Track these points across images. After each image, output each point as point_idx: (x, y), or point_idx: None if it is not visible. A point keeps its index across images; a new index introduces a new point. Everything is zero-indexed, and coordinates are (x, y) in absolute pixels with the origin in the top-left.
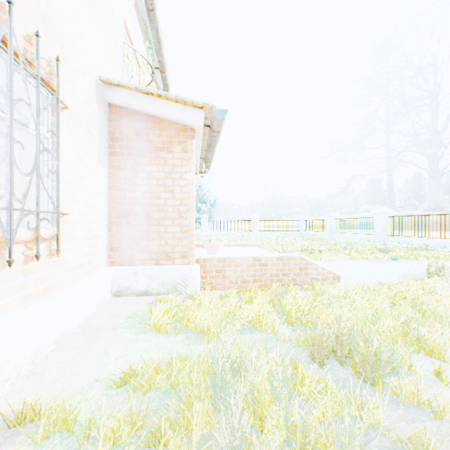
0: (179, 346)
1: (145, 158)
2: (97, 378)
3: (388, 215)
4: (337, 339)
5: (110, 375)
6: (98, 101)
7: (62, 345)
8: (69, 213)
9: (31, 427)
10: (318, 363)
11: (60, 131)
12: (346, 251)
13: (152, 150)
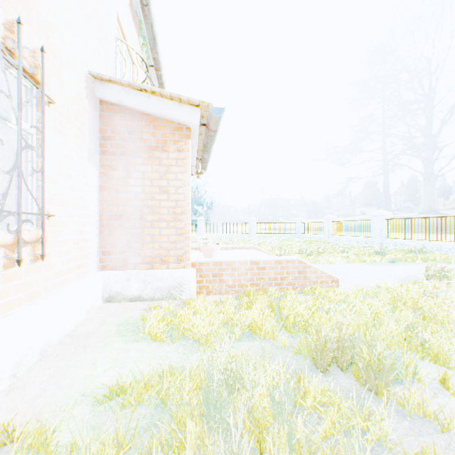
0: (173, 355)
1: (138, 158)
2: (83, 393)
3: (385, 217)
4: (338, 347)
5: (97, 389)
6: (89, 97)
7: (48, 356)
8: (56, 215)
9: (8, 451)
10: (319, 372)
11: (46, 127)
12: (344, 254)
13: (145, 149)
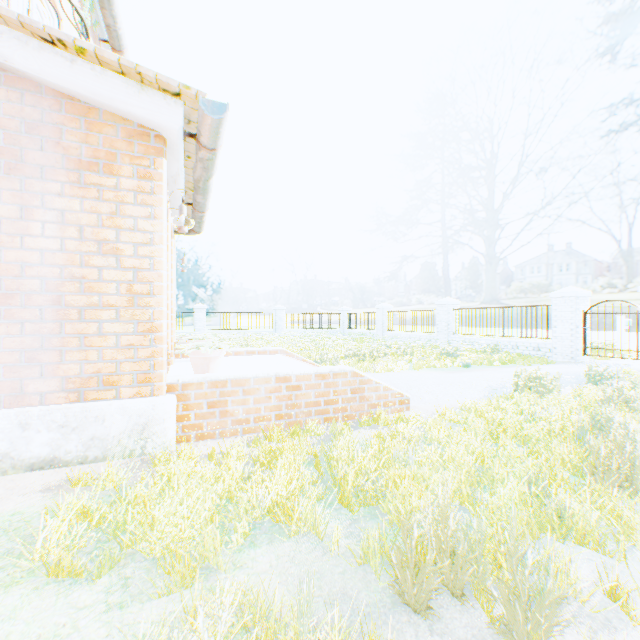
0: (93, 618)
1: (51, 181)
2: None
3: (453, 307)
4: (442, 547)
5: None
6: None
7: None
8: None
9: None
10: (412, 610)
11: None
12: (406, 356)
13: (68, 165)
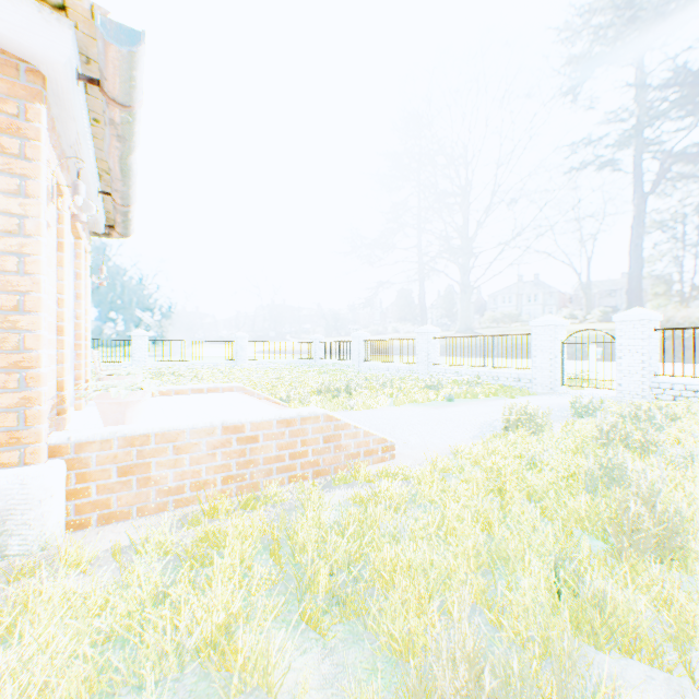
0: None
1: None
2: None
3: (433, 336)
4: None
5: None
6: None
7: None
8: None
9: None
10: None
11: None
12: (386, 390)
13: None
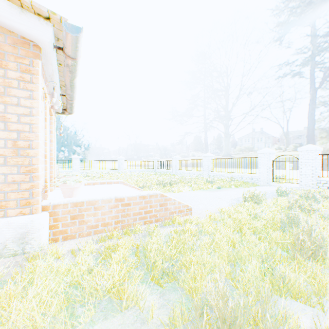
0: None
1: None
2: None
3: (211, 158)
4: (222, 318)
5: None
6: None
7: None
8: None
9: None
10: None
11: None
12: (188, 183)
13: None
